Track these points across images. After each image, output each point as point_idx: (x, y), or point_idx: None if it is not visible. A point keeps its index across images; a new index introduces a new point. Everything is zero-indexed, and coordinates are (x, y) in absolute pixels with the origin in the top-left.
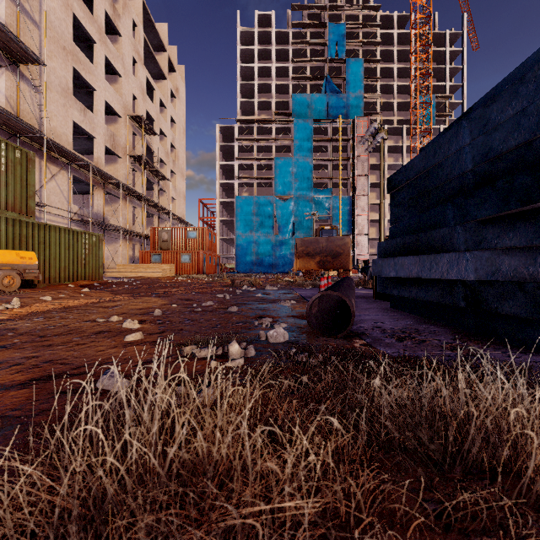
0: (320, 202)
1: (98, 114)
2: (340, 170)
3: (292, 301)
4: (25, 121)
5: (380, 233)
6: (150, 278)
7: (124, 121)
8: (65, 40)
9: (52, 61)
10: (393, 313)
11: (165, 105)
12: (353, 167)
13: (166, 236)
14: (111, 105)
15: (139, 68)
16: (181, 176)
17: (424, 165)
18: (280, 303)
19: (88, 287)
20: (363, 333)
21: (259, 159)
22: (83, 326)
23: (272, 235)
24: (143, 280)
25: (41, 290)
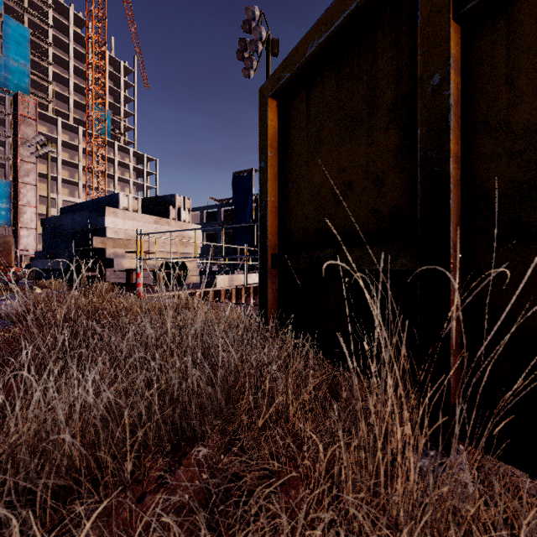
0: None
1: None
2: None
3: None
4: None
5: None
6: None
7: None
8: None
9: None
10: None
11: None
12: (16, 148)
13: None
14: None
15: None
16: None
17: (57, 222)
18: None
19: None
20: None
21: None
22: None
23: None
24: None
25: None
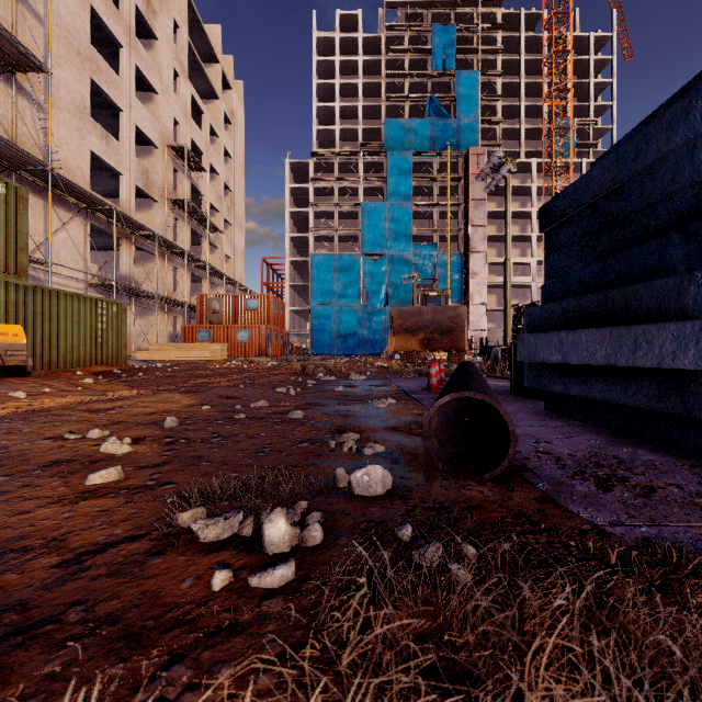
0: (422, 262)
1: (126, 142)
2: (448, 219)
3: (389, 399)
4: (22, 149)
5: (506, 301)
6: (193, 363)
7: (161, 152)
8: (80, 42)
9: (62, 69)
10: (556, 422)
11: (217, 133)
12: (466, 215)
13: (218, 306)
14: (144, 131)
15: (182, 83)
16: (239, 228)
17: (614, 177)
18: (372, 403)
19: (104, 375)
20: (525, 468)
21: (341, 205)
22: (33, 450)
23: (359, 305)
24: (182, 365)
25: (33, 380)
